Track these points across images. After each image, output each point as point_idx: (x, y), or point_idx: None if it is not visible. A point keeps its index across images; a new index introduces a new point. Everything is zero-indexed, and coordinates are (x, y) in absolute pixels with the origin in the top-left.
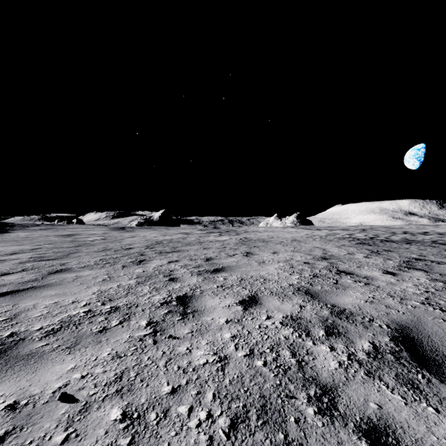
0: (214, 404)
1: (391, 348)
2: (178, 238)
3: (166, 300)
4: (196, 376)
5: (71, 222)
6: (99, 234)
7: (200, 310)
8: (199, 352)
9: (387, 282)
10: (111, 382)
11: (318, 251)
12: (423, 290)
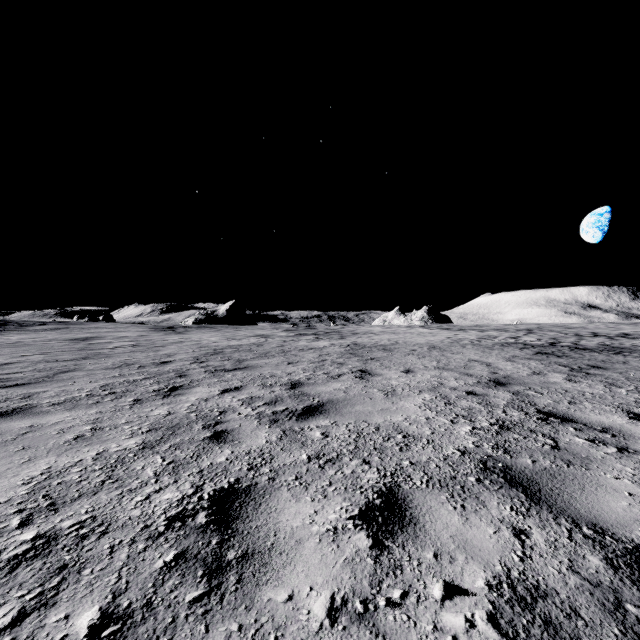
0: None
1: None
2: (250, 344)
3: (185, 507)
4: None
5: (95, 319)
6: (131, 337)
7: (260, 550)
8: None
9: None
10: None
11: (479, 367)
12: None
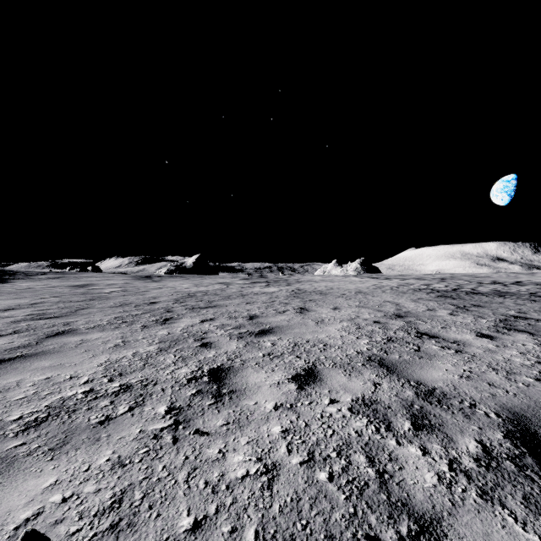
0: None
1: (508, 451)
2: (216, 290)
3: (195, 375)
4: (231, 499)
5: (85, 270)
6: (118, 284)
7: (239, 390)
8: (237, 458)
9: (485, 349)
10: (104, 509)
11: (389, 306)
12: (533, 360)
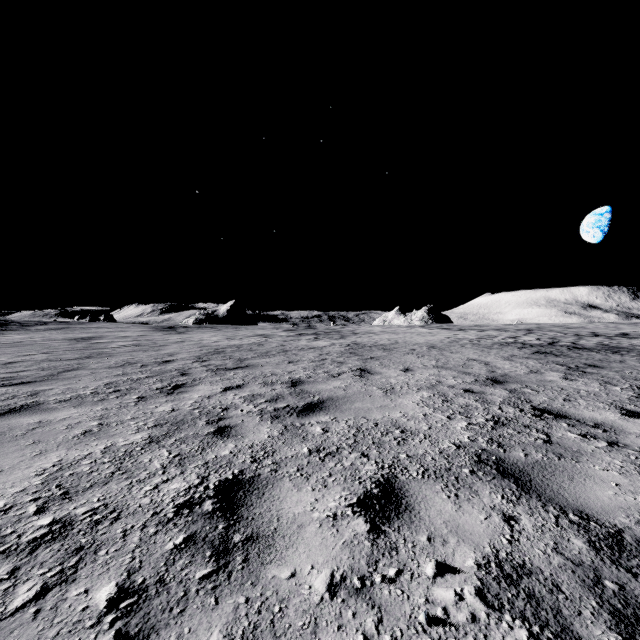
0: None
1: None
2: (251, 344)
3: (192, 496)
4: None
5: (96, 319)
6: (132, 337)
7: (264, 534)
8: None
9: None
10: None
11: (478, 366)
12: None
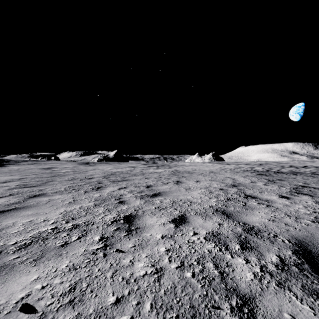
0: (151, 314)
1: (294, 261)
2: (127, 170)
3: (116, 219)
4: (137, 287)
5: (50, 159)
6: (70, 167)
7: (141, 227)
8: (140, 265)
9: (283, 204)
10: (65, 292)
11: (229, 180)
12: (311, 210)
